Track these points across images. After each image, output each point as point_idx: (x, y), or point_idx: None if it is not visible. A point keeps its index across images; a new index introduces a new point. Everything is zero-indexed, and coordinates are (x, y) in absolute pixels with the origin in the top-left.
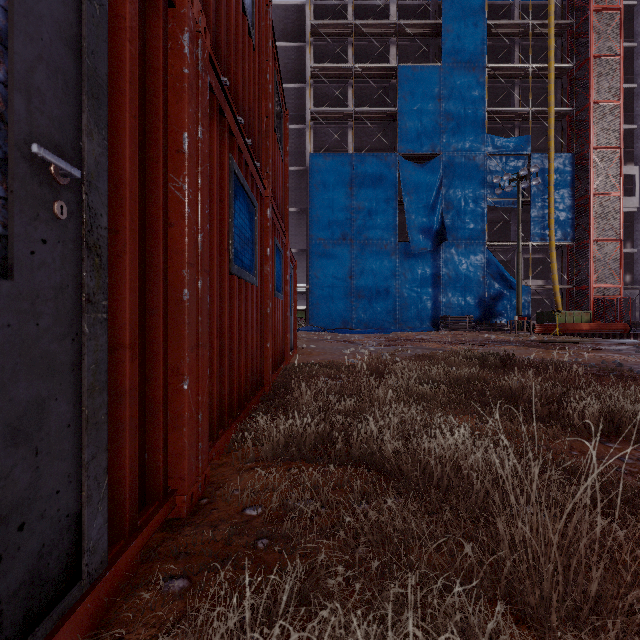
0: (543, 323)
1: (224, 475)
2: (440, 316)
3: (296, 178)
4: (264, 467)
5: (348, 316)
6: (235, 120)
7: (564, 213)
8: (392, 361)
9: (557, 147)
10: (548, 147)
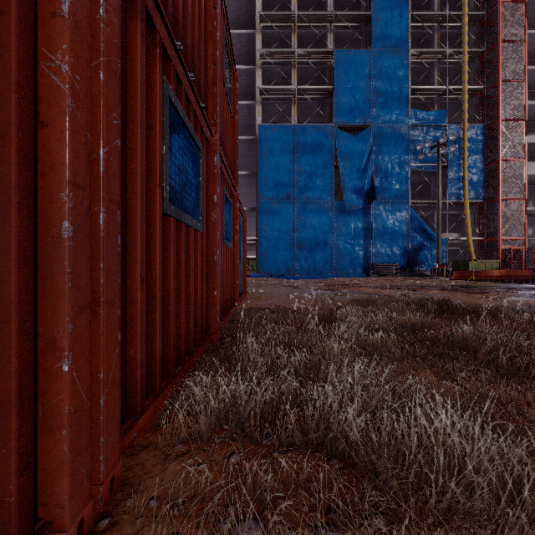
0: (459, 270)
1: (144, 467)
2: (370, 264)
3: (247, 146)
4: (197, 453)
5: (291, 264)
6: (171, 41)
7: (476, 176)
8: (336, 306)
9: (470, 119)
10: (463, 119)
